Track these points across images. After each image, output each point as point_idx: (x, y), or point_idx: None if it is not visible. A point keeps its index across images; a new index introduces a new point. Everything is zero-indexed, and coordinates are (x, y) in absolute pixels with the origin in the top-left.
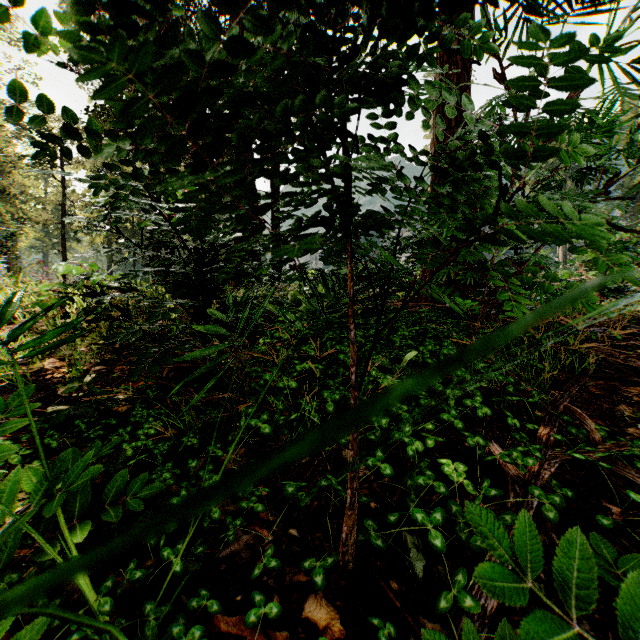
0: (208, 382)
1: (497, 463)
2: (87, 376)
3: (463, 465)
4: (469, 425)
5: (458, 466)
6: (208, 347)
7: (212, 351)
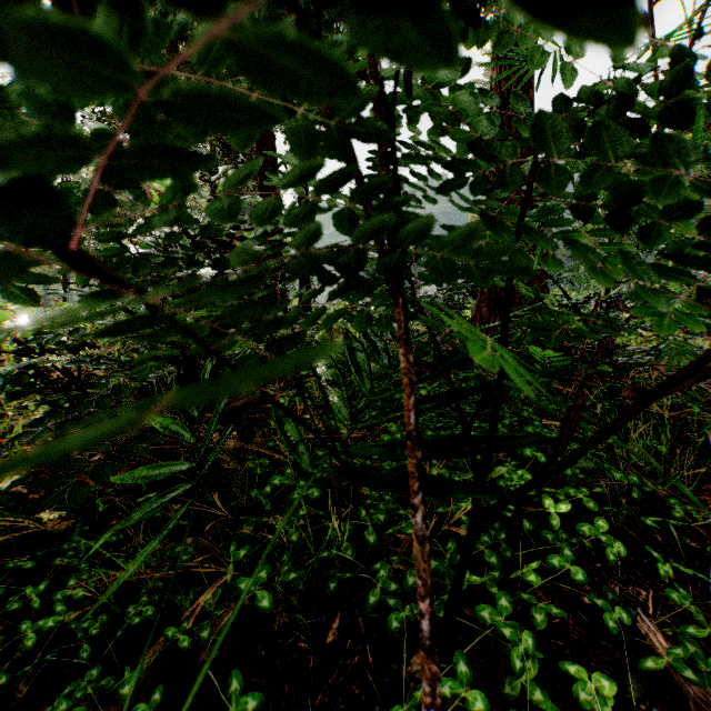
0: (149, 546)
1: (645, 644)
2: (7, 479)
3: (608, 679)
4: (580, 556)
5: (600, 683)
6: (165, 462)
7: (169, 473)
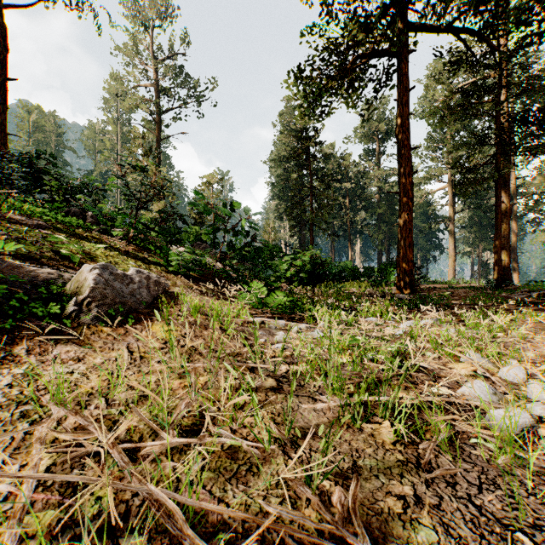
0: None
1: None
2: None
3: None
4: None
5: None
6: None
7: None
